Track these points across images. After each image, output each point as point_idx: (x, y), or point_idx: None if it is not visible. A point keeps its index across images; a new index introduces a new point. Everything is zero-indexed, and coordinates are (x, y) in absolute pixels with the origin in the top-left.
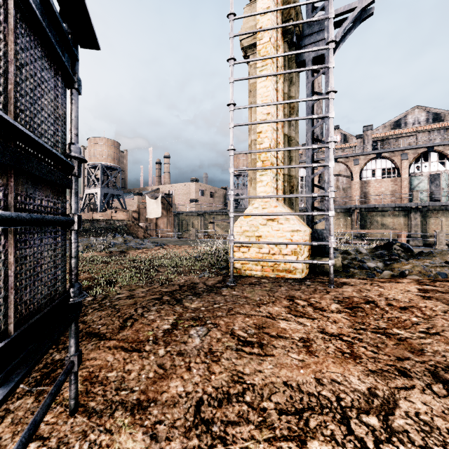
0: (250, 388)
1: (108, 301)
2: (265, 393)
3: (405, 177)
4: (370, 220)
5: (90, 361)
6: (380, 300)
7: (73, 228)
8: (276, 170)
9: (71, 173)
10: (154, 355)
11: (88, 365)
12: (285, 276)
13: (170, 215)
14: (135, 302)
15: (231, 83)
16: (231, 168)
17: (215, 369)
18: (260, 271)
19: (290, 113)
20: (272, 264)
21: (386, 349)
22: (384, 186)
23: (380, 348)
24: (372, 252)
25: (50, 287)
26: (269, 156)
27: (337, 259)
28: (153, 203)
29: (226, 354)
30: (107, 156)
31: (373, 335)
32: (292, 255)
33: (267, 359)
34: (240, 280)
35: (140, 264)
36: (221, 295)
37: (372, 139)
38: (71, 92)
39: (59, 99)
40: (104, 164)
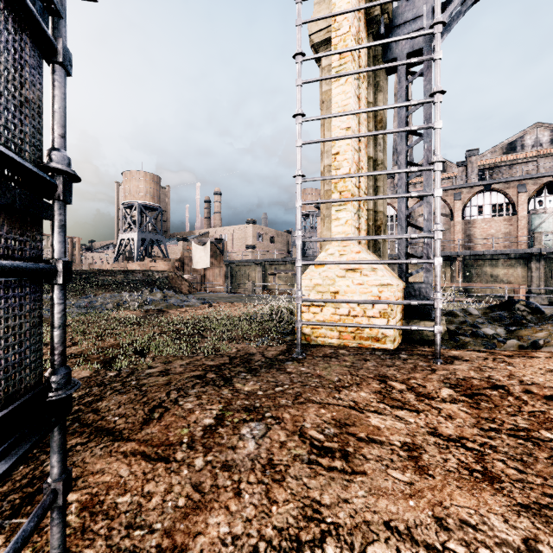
0: (333, 531)
1: (134, 378)
2: (356, 542)
3: (522, 215)
4: (476, 271)
5: (94, 476)
6: (513, 384)
7: (55, 281)
8: (358, 204)
9: (53, 196)
10: (188, 468)
11: (91, 483)
12: (371, 346)
13: (221, 265)
14: (169, 382)
15: (299, 87)
16: (298, 201)
17: (277, 494)
18: (337, 338)
19: (376, 129)
20: (353, 330)
21: (538, 465)
22: (495, 228)
23: (527, 463)
24: (487, 314)
25: (4, 380)
26: (349, 185)
27: (441, 323)
28: (200, 251)
29: (294, 469)
30: (145, 193)
31: (512, 441)
32: (380, 317)
33: (356, 480)
34: (310, 350)
35: (181, 326)
36: (285, 372)
37: (477, 168)
38: (53, 70)
39: (27, 75)
40: (141, 203)
